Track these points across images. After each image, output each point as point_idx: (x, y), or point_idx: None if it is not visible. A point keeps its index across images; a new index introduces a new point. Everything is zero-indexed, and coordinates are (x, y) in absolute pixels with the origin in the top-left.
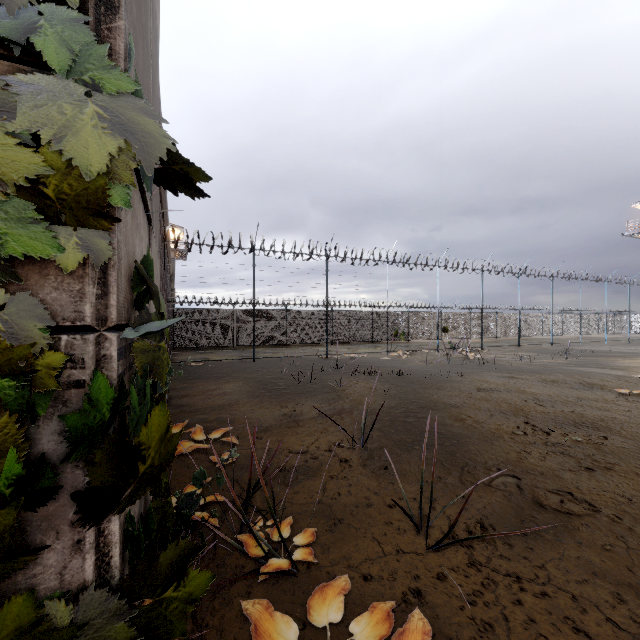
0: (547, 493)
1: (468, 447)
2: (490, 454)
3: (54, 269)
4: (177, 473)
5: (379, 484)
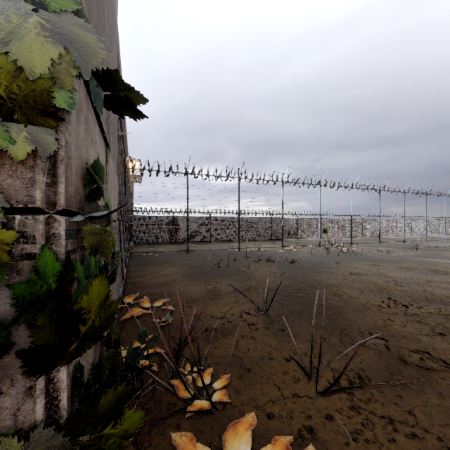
0: (409, 352)
1: (345, 316)
2: (362, 321)
3: (9, 159)
4: (129, 331)
5: (278, 342)
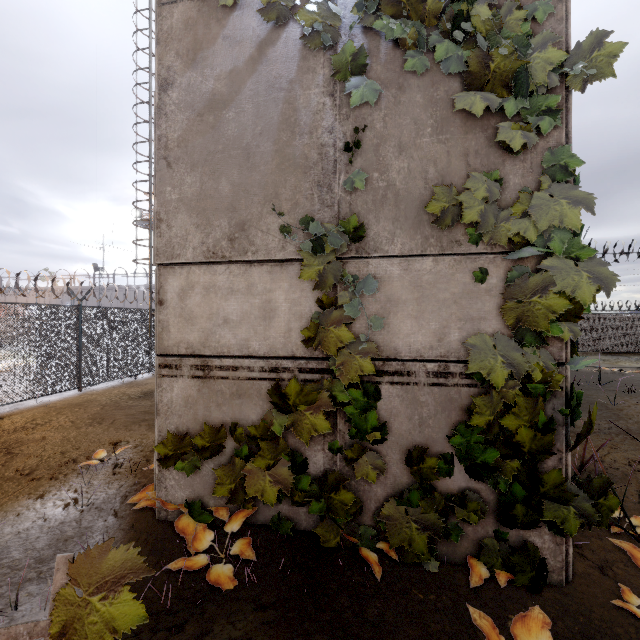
0: None
1: None
2: None
3: (550, 337)
4: None
5: None
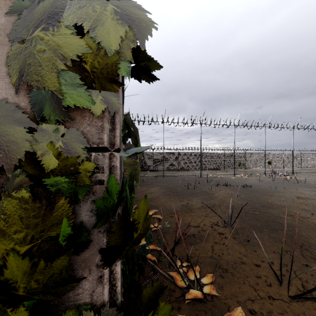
0: None
1: (301, 233)
2: None
3: (88, 113)
4: None
5: (246, 250)
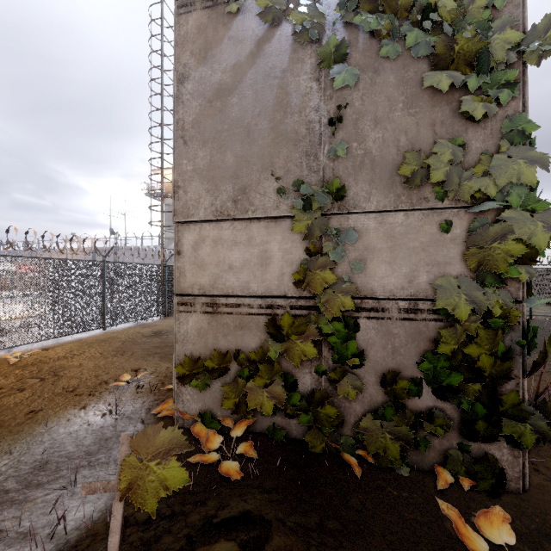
0: None
1: None
2: None
3: (509, 279)
4: None
5: None
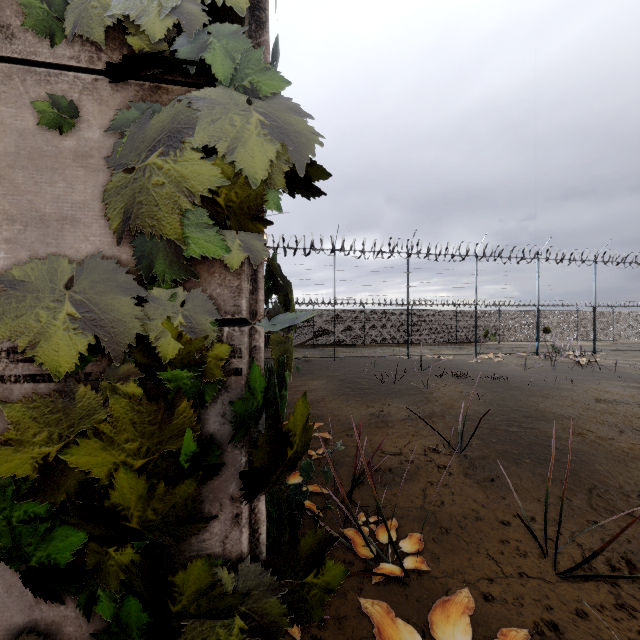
0: None
1: (594, 466)
2: (626, 477)
3: (218, 267)
4: None
5: (486, 497)
